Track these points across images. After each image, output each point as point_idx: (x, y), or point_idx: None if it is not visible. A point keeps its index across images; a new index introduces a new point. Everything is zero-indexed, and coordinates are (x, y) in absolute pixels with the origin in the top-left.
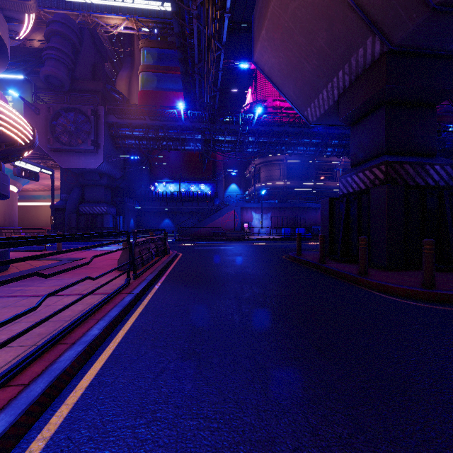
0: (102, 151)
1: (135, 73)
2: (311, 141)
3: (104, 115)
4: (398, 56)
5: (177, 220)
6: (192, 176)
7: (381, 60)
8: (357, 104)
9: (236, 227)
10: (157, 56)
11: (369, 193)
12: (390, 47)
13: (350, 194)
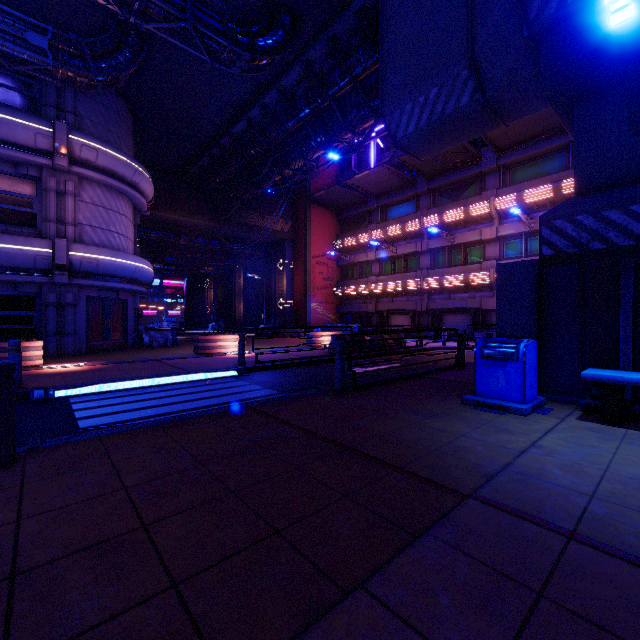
0: None
1: None
2: None
3: None
4: None
5: None
6: None
7: None
8: None
9: None
10: None
11: None
12: None
13: None
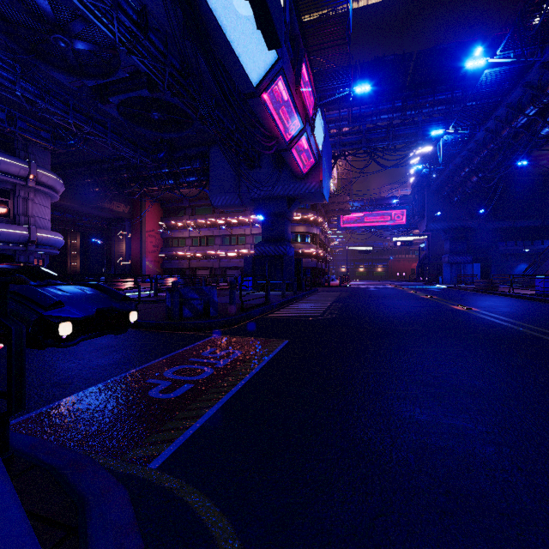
0: (426, 216)
1: None
2: None
3: (427, 188)
4: None
5: None
6: None
7: None
8: None
9: None
10: None
11: None
12: None
13: None
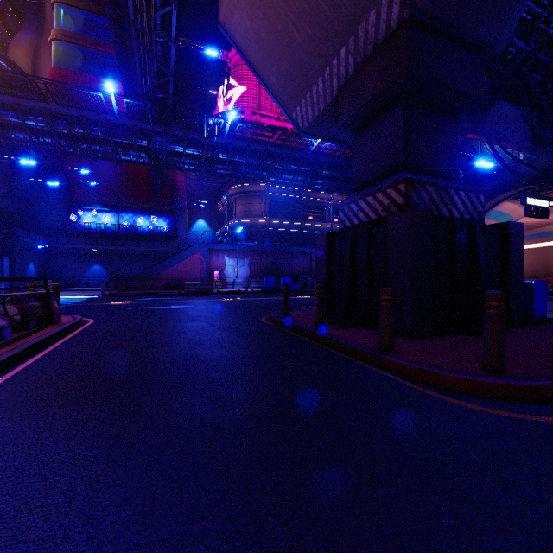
0: None
1: (47, 42)
2: (299, 169)
3: None
4: (420, 31)
5: (113, 266)
6: (140, 205)
7: (399, 32)
8: (365, 98)
9: (203, 276)
10: (82, 22)
11: (386, 223)
12: (413, 10)
13: (354, 227)
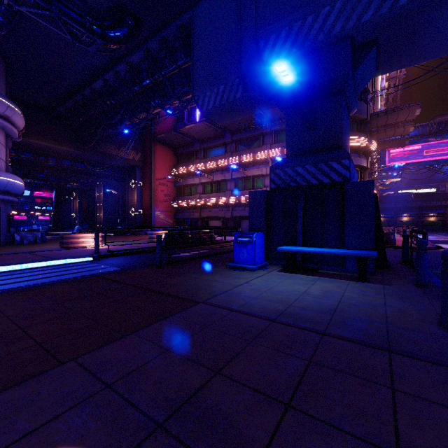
0: None
1: None
2: None
3: None
4: None
5: None
6: None
7: None
8: None
9: None
10: None
11: None
12: None
13: None
